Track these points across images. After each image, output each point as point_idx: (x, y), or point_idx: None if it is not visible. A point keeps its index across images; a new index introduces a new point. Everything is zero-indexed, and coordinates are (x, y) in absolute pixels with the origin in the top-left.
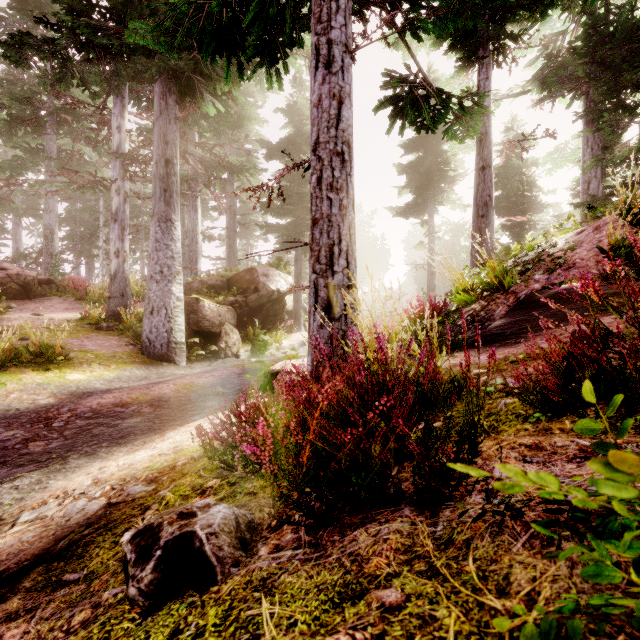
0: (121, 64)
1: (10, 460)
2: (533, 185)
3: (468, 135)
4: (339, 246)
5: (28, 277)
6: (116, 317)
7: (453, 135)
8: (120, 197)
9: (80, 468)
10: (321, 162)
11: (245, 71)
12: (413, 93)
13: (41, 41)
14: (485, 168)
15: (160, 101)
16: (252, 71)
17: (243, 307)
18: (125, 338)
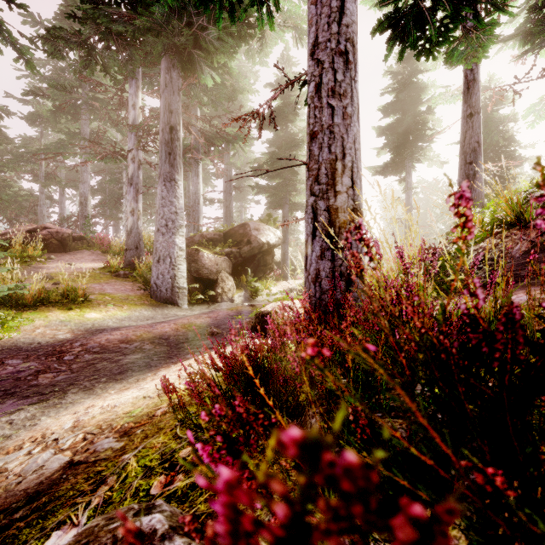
0: (134, 49)
1: (19, 391)
2: (511, 140)
3: (475, 58)
4: (342, 161)
5: (65, 234)
6: (131, 266)
7: (458, 58)
8: (135, 164)
9: (73, 404)
10: (320, 66)
11: (238, 41)
12: (418, 5)
13: (70, 33)
14: (473, 115)
15: (165, 75)
16: (243, 10)
17: (237, 257)
18: (138, 284)
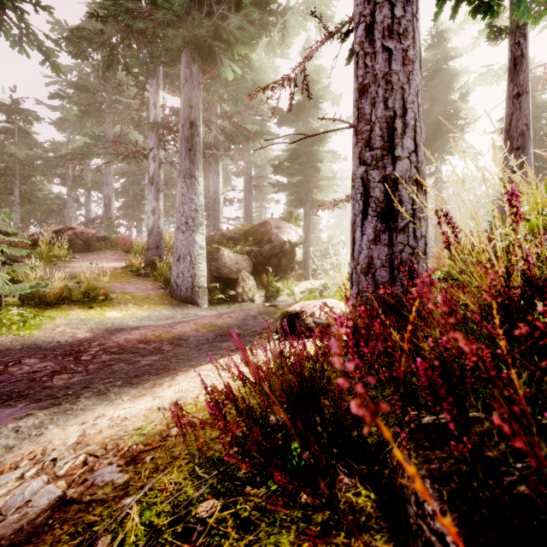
0: (155, 46)
1: (32, 393)
2: None
3: (544, 11)
4: (403, 119)
5: (89, 234)
6: (152, 265)
7: (525, 11)
8: (155, 163)
9: (84, 411)
10: (372, 1)
11: (260, 30)
12: None
13: (93, 33)
14: (521, 94)
15: (185, 70)
16: None
17: (258, 256)
18: (158, 283)
